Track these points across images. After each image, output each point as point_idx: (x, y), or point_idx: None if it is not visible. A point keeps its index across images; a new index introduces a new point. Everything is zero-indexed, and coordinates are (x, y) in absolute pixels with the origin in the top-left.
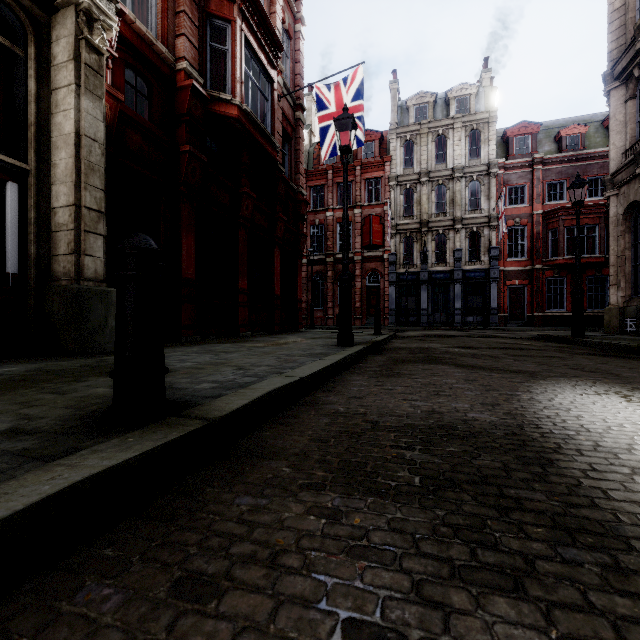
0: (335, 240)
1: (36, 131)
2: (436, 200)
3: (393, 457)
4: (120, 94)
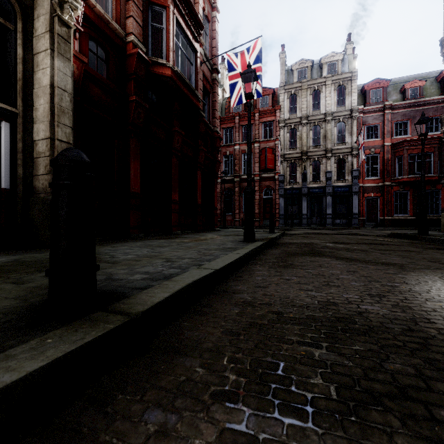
0: (240, 166)
1: (23, 84)
2: (313, 136)
3: (302, 356)
4: (84, 58)
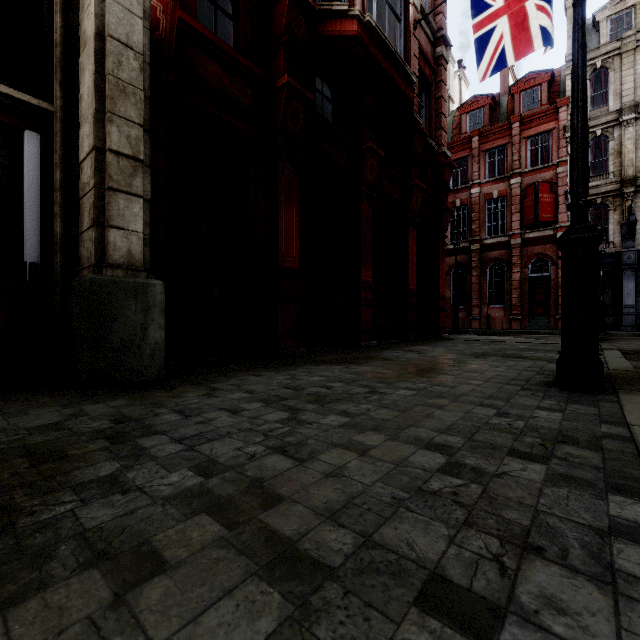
0: (482, 222)
1: (62, 55)
2: None
3: None
4: None
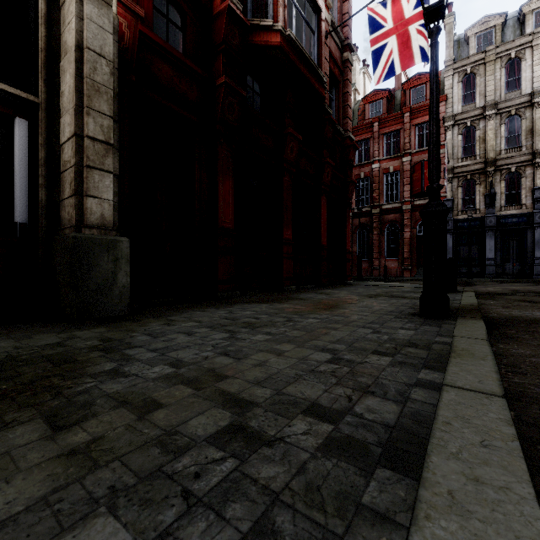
0: (381, 191)
1: (46, 58)
2: (506, 134)
3: None
4: (139, 8)
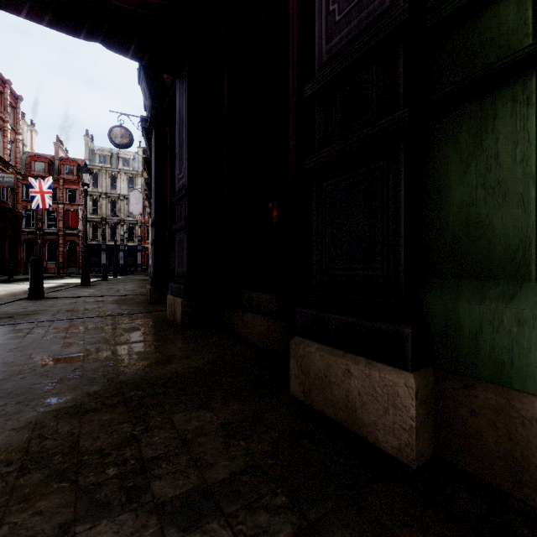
0: (44, 221)
1: None
2: (111, 208)
3: None
4: None
